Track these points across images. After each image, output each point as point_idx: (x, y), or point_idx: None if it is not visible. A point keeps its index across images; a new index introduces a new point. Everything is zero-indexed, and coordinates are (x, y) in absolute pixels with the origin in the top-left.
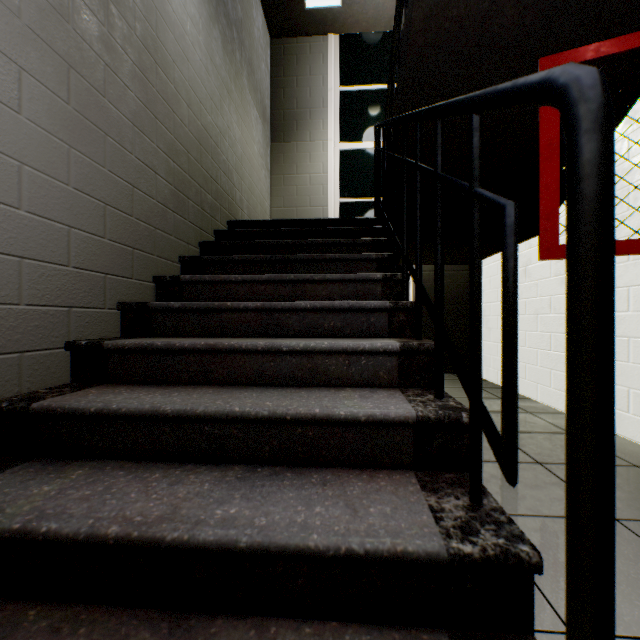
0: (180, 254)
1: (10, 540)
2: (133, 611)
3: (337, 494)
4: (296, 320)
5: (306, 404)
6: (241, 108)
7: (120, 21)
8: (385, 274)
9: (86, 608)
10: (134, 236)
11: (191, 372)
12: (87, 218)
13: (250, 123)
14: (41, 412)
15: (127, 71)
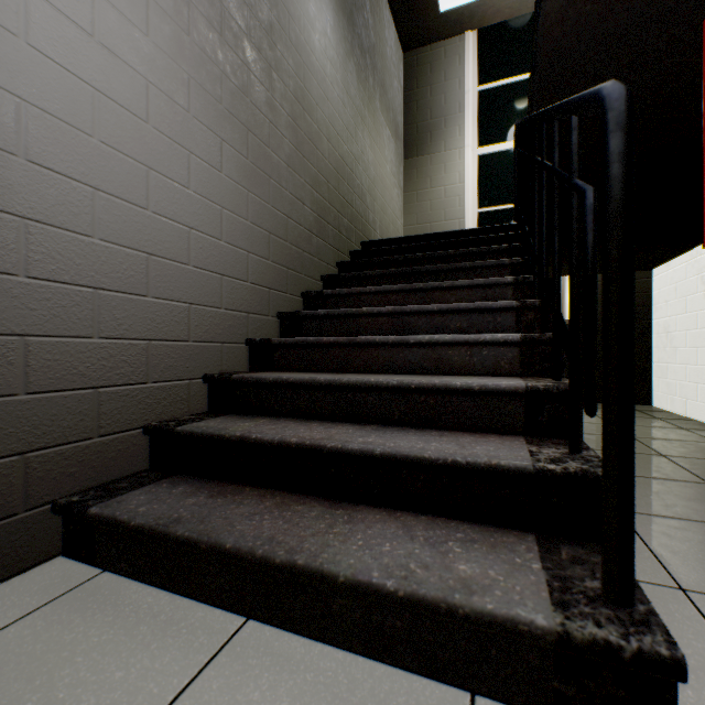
0: (321, 273)
1: (235, 442)
2: (306, 495)
3: (451, 440)
4: (424, 322)
5: (428, 379)
6: (374, 131)
7: (279, 84)
8: (516, 277)
9: (277, 491)
10: (288, 258)
11: (335, 362)
12: (258, 245)
13: (382, 144)
14: (238, 380)
15: (283, 123)
